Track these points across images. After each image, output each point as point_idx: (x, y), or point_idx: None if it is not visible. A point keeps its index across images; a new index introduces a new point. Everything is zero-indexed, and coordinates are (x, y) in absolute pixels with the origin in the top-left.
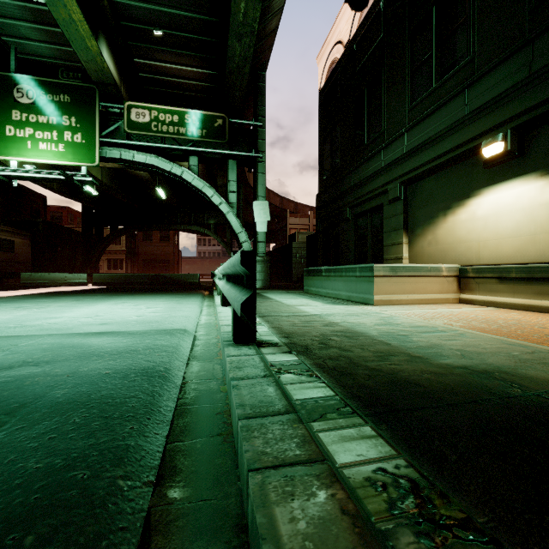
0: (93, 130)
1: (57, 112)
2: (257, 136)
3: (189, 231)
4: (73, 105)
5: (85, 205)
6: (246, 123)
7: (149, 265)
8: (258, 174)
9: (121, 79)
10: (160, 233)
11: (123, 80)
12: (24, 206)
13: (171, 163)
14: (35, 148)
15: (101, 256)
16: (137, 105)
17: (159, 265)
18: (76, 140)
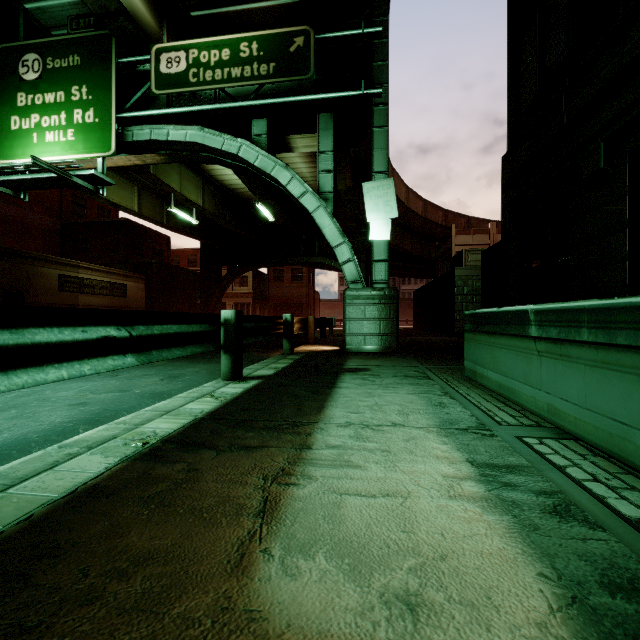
0: (109, 100)
1: (66, 84)
2: (372, 57)
3: (324, 267)
4: (84, 67)
5: (204, 242)
6: (349, 34)
7: (280, 310)
8: (374, 129)
9: (162, 24)
10: (292, 272)
11: (167, 27)
12: (145, 247)
13: (222, 135)
14: (42, 142)
15: (220, 300)
16: (169, 47)
17: (290, 310)
18: (88, 120)
